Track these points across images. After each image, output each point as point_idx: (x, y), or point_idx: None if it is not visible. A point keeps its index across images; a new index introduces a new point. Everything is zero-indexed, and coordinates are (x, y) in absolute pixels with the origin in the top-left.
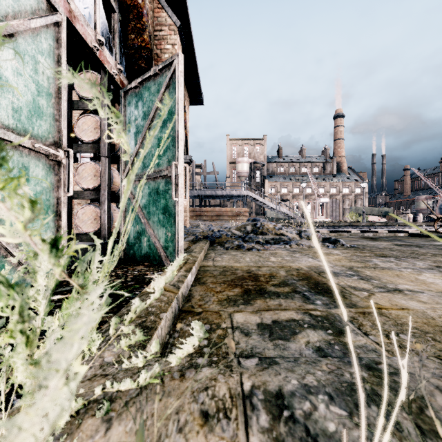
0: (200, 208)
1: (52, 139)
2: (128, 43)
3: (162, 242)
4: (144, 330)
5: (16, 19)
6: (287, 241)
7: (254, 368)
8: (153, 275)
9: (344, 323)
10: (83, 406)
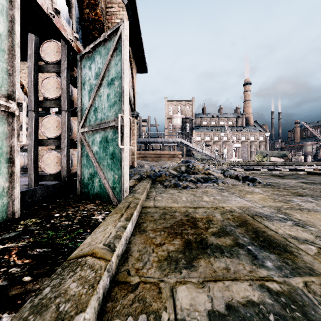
0: (145, 152)
1: (5, 92)
2: (84, 16)
3: (110, 183)
4: None
5: None
6: (214, 179)
7: None
8: (100, 215)
9: (320, 311)
10: None
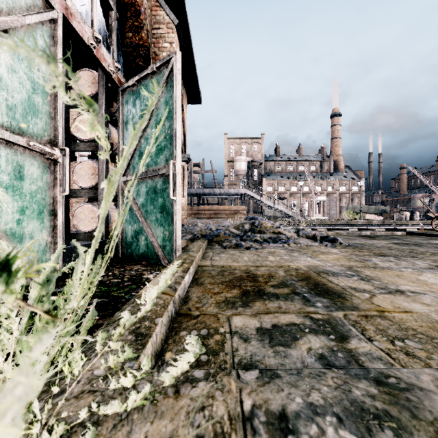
0: (198, 207)
1: (48, 138)
2: (126, 41)
3: (160, 241)
4: (138, 337)
5: (11, 15)
6: (285, 239)
7: (254, 382)
8: (150, 275)
9: (347, 327)
10: (65, 432)
